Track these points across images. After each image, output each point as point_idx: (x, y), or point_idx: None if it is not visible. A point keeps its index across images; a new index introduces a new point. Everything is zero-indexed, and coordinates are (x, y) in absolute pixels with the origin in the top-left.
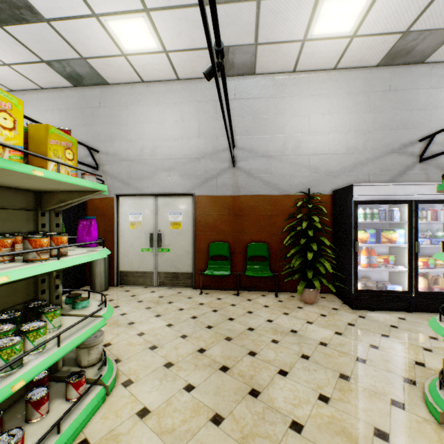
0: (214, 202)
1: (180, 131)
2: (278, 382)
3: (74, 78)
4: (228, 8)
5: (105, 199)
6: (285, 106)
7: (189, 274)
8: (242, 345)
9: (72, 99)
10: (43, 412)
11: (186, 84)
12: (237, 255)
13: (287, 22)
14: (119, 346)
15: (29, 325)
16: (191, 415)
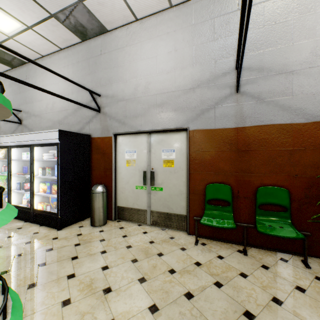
0: (212, 136)
1: (172, 62)
2: None
3: (80, 31)
4: None
5: (105, 138)
6: None
7: (182, 216)
8: None
9: (81, 53)
10: None
11: (179, 9)
12: (241, 200)
13: None
14: None
15: None
16: None
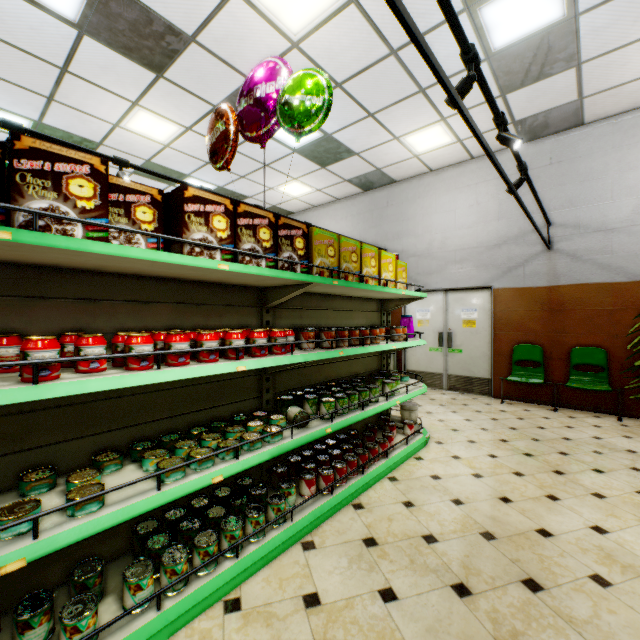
0: (520, 295)
1: (474, 216)
2: (588, 474)
3: (366, 186)
4: (536, 86)
5: None
6: (638, 155)
7: (485, 380)
8: (551, 446)
9: (362, 204)
10: (394, 434)
11: (482, 161)
12: (554, 362)
13: (628, 65)
14: (424, 424)
15: (391, 378)
16: (495, 467)
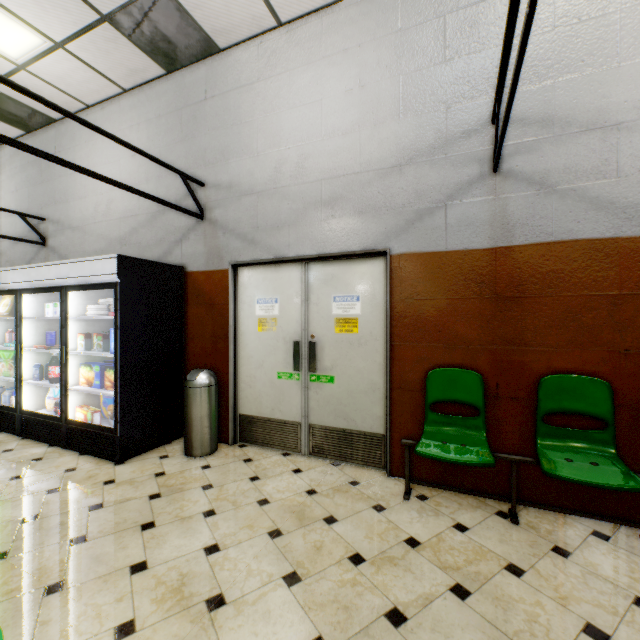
0: (439, 267)
1: (355, 111)
2: None
3: (162, 51)
4: None
5: (215, 274)
6: None
7: (375, 437)
8: None
9: (165, 97)
10: None
11: None
12: (504, 405)
13: None
14: None
15: None
16: None
